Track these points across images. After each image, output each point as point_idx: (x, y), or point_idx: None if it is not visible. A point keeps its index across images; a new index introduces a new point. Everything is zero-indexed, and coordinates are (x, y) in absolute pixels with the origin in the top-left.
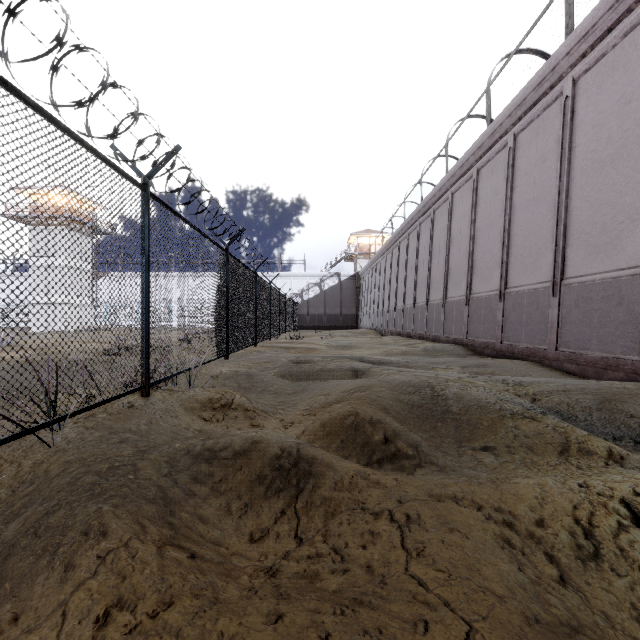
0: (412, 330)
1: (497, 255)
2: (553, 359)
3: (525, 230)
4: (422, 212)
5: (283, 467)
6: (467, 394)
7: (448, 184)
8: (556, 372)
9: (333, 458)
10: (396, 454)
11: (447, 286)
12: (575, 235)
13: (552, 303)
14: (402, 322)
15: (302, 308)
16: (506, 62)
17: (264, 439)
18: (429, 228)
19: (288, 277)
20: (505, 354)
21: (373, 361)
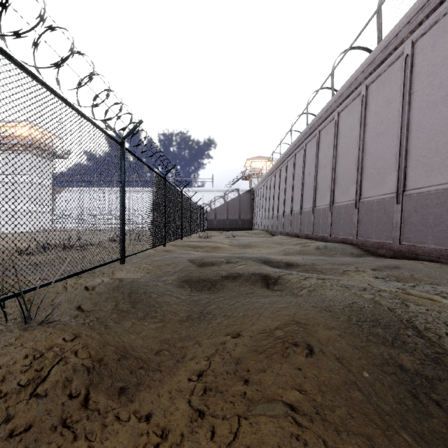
0: (299, 231)
1: (392, 160)
2: None
3: (429, 131)
4: (308, 134)
5: None
6: None
7: (334, 105)
8: None
9: None
10: None
11: (334, 193)
12: None
13: None
14: (290, 224)
15: (211, 214)
16: None
17: None
18: (315, 146)
19: (200, 191)
20: (405, 255)
21: (278, 263)
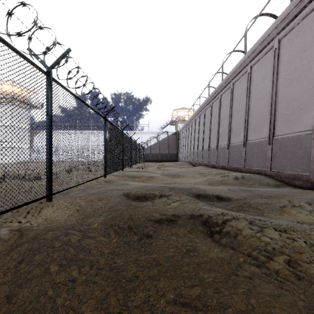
0: (216, 163)
1: (307, 101)
2: None
3: None
4: (223, 86)
5: None
6: None
7: (248, 60)
8: None
9: None
10: None
11: (247, 132)
12: None
13: None
14: (208, 158)
15: (147, 150)
16: None
17: None
18: (229, 96)
19: (139, 133)
20: None
21: (210, 196)
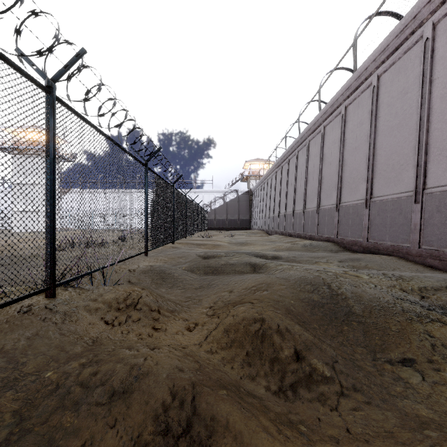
0: (292, 231)
1: (363, 172)
2: (416, 255)
3: (388, 151)
4: (300, 142)
5: (170, 432)
6: (363, 293)
7: (321, 120)
8: (420, 266)
9: (243, 425)
10: (311, 376)
11: (320, 197)
12: (436, 152)
13: (415, 209)
14: (284, 225)
15: (210, 215)
16: (370, 19)
17: (152, 372)
18: (305, 154)
19: (200, 192)
20: (371, 250)
21: (266, 256)
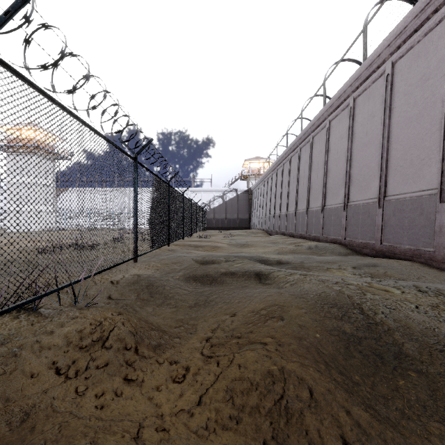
0: (294, 231)
1: (375, 168)
2: (442, 261)
3: (405, 144)
4: (302, 139)
5: None
6: (409, 320)
7: (326, 114)
8: None
9: None
10: None
11: (325, 196)
12: None
13: (440, 209)
14: (286, 225)
15: (209, 214)
16: (383, 1)
17: None
18: (308, 151)
19: (199, 191)
20: (385, 254)
21: (271, 261)
